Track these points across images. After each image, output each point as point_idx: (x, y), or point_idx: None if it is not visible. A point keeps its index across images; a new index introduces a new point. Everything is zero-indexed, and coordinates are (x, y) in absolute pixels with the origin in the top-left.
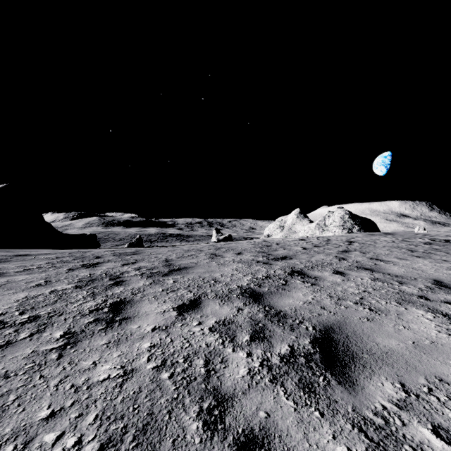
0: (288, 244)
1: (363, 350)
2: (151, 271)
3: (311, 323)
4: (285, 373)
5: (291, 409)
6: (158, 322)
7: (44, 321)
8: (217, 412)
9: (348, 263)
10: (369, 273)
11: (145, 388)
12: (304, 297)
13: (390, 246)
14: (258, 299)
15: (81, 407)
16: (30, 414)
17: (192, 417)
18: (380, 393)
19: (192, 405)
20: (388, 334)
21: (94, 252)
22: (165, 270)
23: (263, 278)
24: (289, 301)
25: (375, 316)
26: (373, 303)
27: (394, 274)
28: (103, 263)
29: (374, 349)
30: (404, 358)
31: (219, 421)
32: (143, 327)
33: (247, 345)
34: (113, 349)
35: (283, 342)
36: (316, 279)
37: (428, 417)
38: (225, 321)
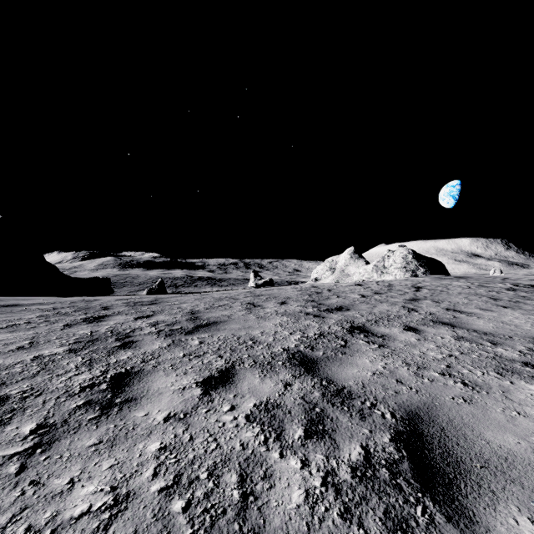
0: (342, 291)
1: (470, 454)
2: (171, 328)
3: (387, 406)
4: (361, 500)
5: None
6: (174, 406)
7: (13, 406)
8: None
9: (420, 315)
10: (450, 329)
11: (144, 533)
12: (373, 365)
13: (466, 294)
14: (311, 369)
15: None
16: None
17: None
18: None
19: None
20: (499, 425)
21: (102, 301)
22: (189, 326)
23: (315, 337)
24: (354, 372)
25: (473, 394)
26: (466, 374)
27: (481, 331)
28: (112, 316)
29: (486, 451)
30: None
31: None
32: (152, 414)
33: (301, 446)
34: (103, 454)
35: (353, 440)
36: (383, 338)
37: None
38: (267, 404)
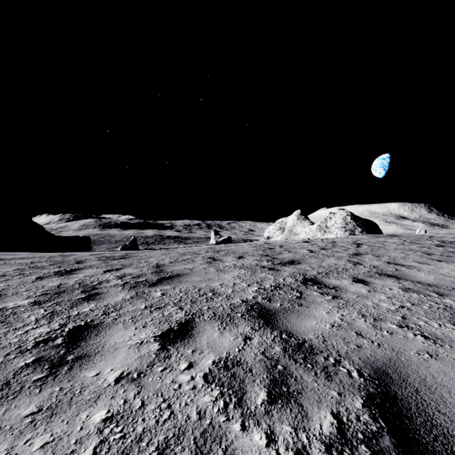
0: (292, 247)
1: None
2: (136, 280)
3: (352, 362)
4: None
5: None
6: (128, 364)
7: None
8: None
9: (365, 268)
10: (395, 281)
11: None
12: (330, 317)
13: (402, 249)
14: (270, 321)
15: None
16: None
17: None
18: None
19: None
20: None
21: (77, 256)
22: (153, 279)
23: (271, 289)
24: (312, 324)
25: (436, 348)
26: (423, 325)
27: (425, 282)
28: (83, 269)
29: None
30: None
31: None
32: (103, 374)
33: (265, 414)
34: (39, 427)
35: (322, 406)
36: (336, 289)
37: None
38: (227, 361)
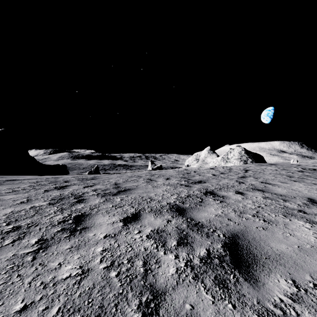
0: (202, 172)
1: (261, 253)
2: (104, 192)
3: (221, 231)
4: (204, 272)
5: (210, 302)
6: (108, 231)
7: (24, 230)
8: (153, 305)
9: (245, 185)
10: (261, 193)
11: (97, 285)
12: (216, 211)
13: (274, 173)
14: (182, 213)
15: (47, 301)
16: (7, 307)
17: (133, 309)
18: (277, 288)
19: (134, 299)
20: (279, 240)
21: (64, 178)
22: (114, 191)
23: (185, 197)
24: (205, 215)
25: (268, 225)
26: (266, 216)
27: (279, 194)
28: (70, 186)
29: (270, 252)
30: (293, 259)
31: (154, 313)
32: (97, 235)
33: (175, 249)
34: (74, 252)
35: (202, 247)
36: (223, 197)
37: (315, 308)
38: (158, 230)
